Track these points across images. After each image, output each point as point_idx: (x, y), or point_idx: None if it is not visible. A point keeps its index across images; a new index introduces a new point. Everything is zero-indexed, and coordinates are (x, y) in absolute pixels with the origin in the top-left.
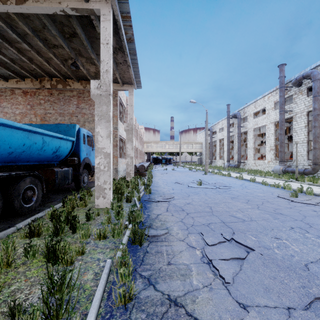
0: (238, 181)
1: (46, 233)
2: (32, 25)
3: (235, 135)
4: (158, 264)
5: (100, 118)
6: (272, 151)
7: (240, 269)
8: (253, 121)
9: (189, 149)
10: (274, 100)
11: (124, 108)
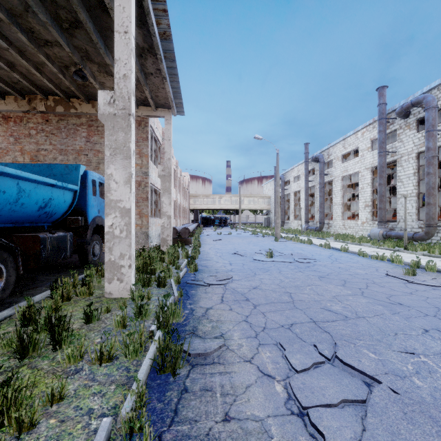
0: (324, 250)
1: (6, 350)
2: (7, 4)
3: (316, 186)
4: (206, 421)
5: (113, 152)
6: (368, 208)
7: (362, 429)
8: (342, 166)
9: (253, 206)
10: (371, 137)
11: (159, 145)
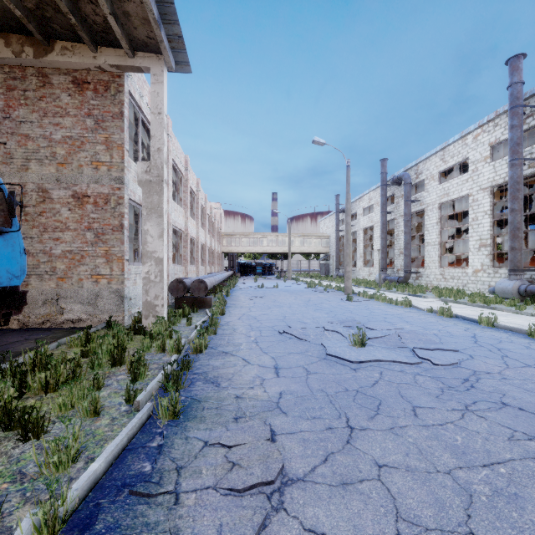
0: (446, 322)
1: None
2: None
3: (397, 220)
4: None
5: None
6: (486, 248)
7: None
8: (439, 188)
9: (306, 248)
10: (491, 140)
11: None
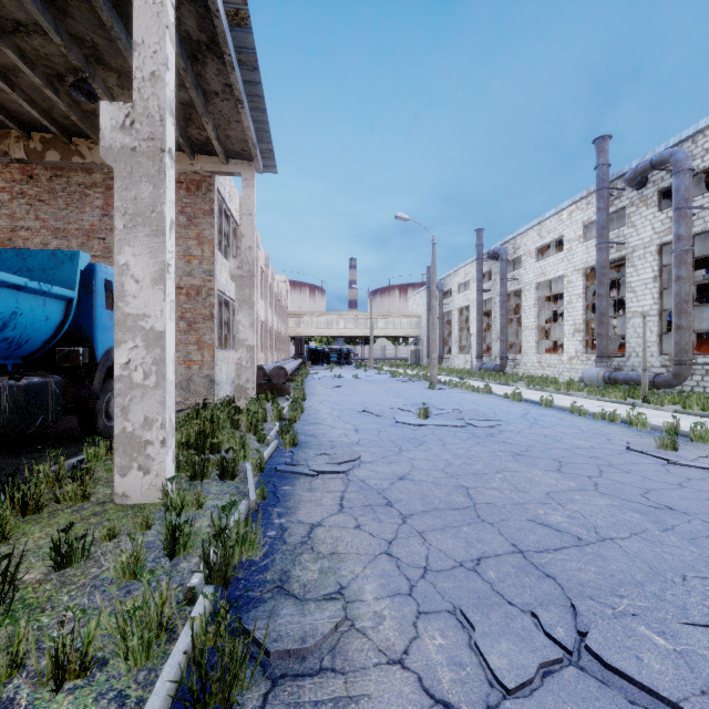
0: (513, 404)
1: None
2: None
3: (494, 299)
4: None
5: (131, 222)
6: (579, 334)
7: None
8: (536, 266)
9: (392, 331)
10: (584, 219)
11: (235, 226)
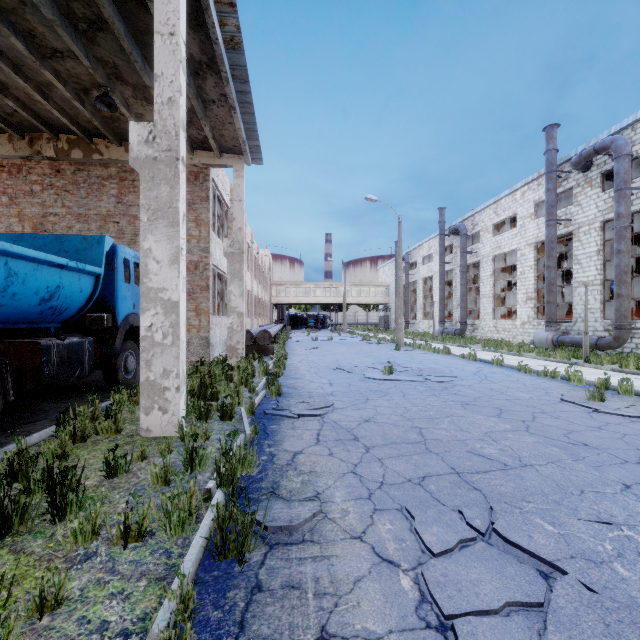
0: (468, 364)
1: None
2: None
3: (455, 270)
4: None
5: (153, 215)
6: (531, 301)
7: None
8: (492, 241)
9: (363, 299)
10: (535, 198)
11: (226, 209)
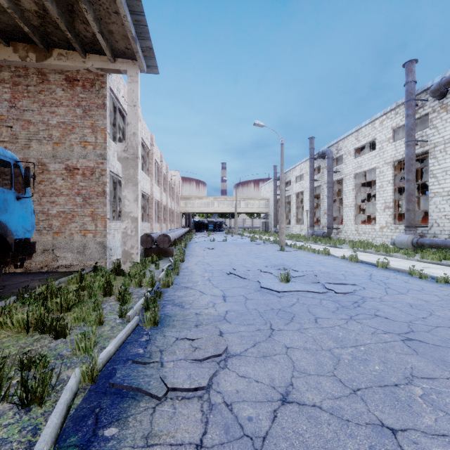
0: (353, 266)
1: None
2: None
3: (322, 186)
4: None
5: None
6: (389, 210)
7: None
8: (354, 162)
9: (250, 209)
10: (393, 125)
11: None
